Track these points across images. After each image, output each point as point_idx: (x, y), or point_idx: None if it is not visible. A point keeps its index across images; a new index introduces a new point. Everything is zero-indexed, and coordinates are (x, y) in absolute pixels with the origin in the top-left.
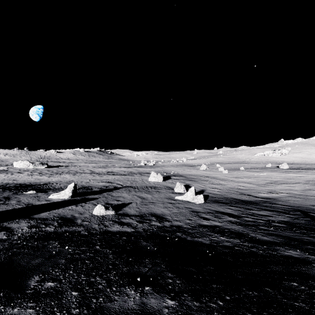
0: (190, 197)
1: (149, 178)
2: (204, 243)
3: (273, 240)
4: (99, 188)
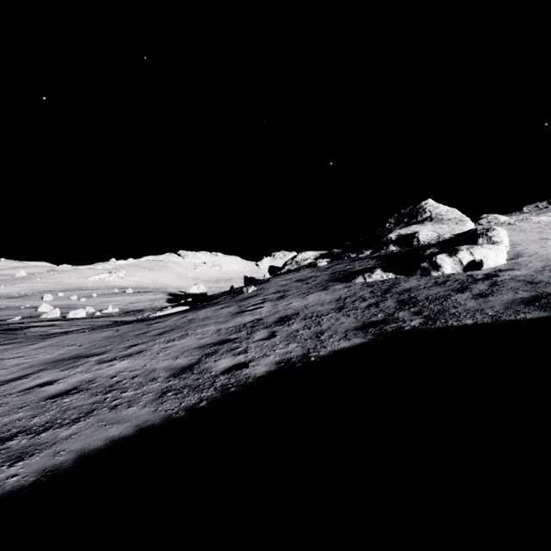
0: (111, 310)
1: (40, 309)
2: None
3: None
4: (37, 316)
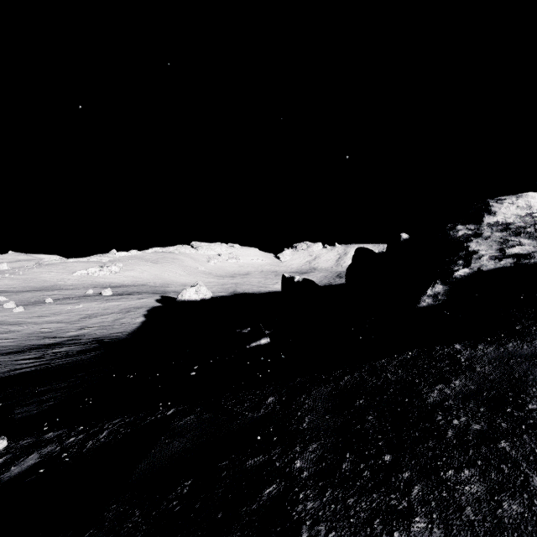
0: None
1: None
2: (11, 375)
3: (62, 360)
4: None
